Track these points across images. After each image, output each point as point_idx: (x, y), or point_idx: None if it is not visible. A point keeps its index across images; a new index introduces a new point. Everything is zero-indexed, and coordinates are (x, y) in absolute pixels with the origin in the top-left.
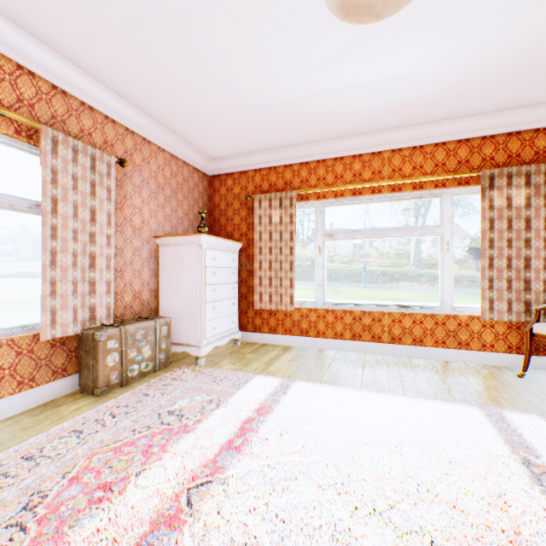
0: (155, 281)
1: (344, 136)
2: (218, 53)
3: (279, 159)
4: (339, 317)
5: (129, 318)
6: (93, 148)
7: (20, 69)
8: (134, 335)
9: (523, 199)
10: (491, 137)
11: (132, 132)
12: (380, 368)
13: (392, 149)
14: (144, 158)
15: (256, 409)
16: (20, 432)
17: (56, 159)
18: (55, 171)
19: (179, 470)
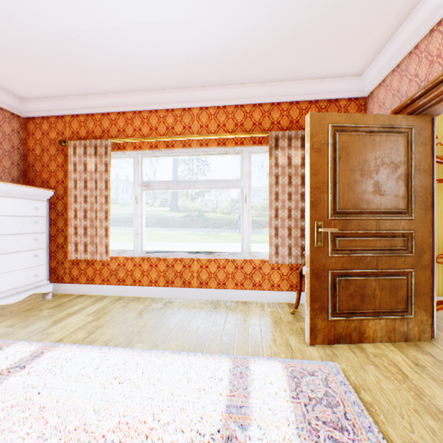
0: None
1: (156, 88)
2: None
3: (96, 107)
4: (155, 265)
5: None
6: None
7: None
8: None
9: (300, 159)
10: (278, 104)
11: None
12: (178, 315)
13: (201, 107)
14: None
15: None
16: None
17: None
18: None
19: None
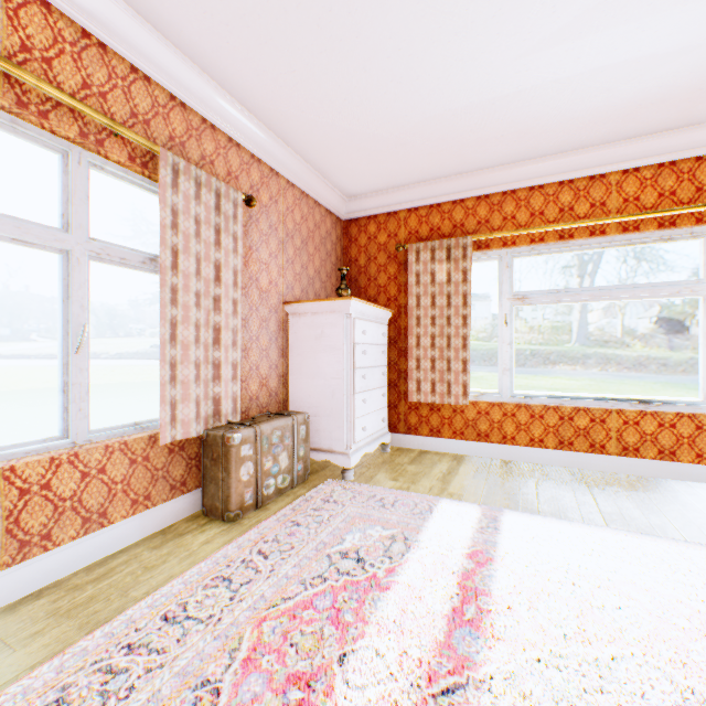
0: (284, 364)
1: (547, 153)
2: (401, 31)
3: (445, 193)
4: (538, 416)
5: (260, 414)
6: (217, 180)
7: (133, 72)
8: (269, 438)
9: None
10: None
11: (258, 160)
12: (618, 493)
13: (624, 170)
14: (271, 195)
15: (465, 554)
16: (144, 575)
17: (177, 196)
18: (176, 212)
19: (400, 658)
